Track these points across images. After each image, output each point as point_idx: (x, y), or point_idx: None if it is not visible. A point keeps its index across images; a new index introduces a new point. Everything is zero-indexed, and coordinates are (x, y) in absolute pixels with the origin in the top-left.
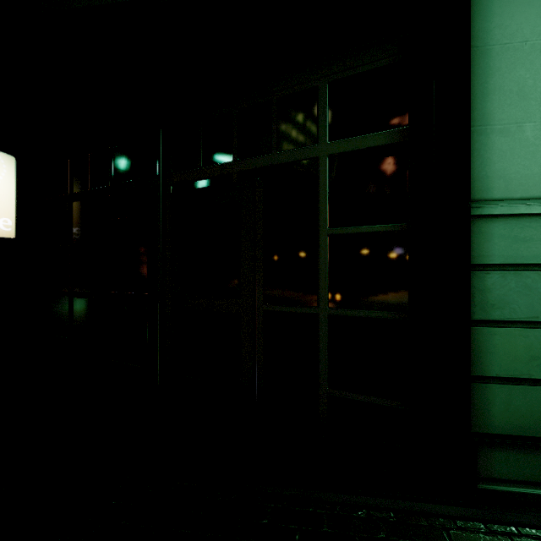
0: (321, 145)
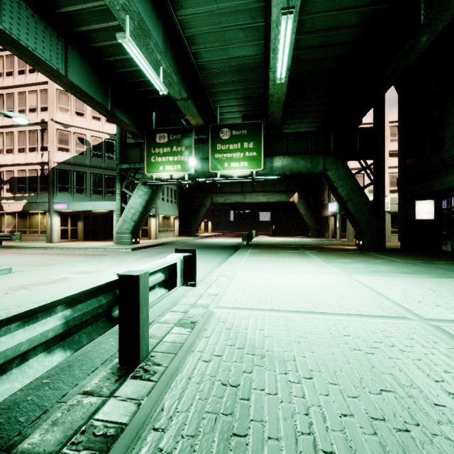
0: None
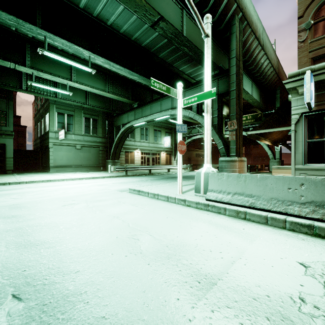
0: None
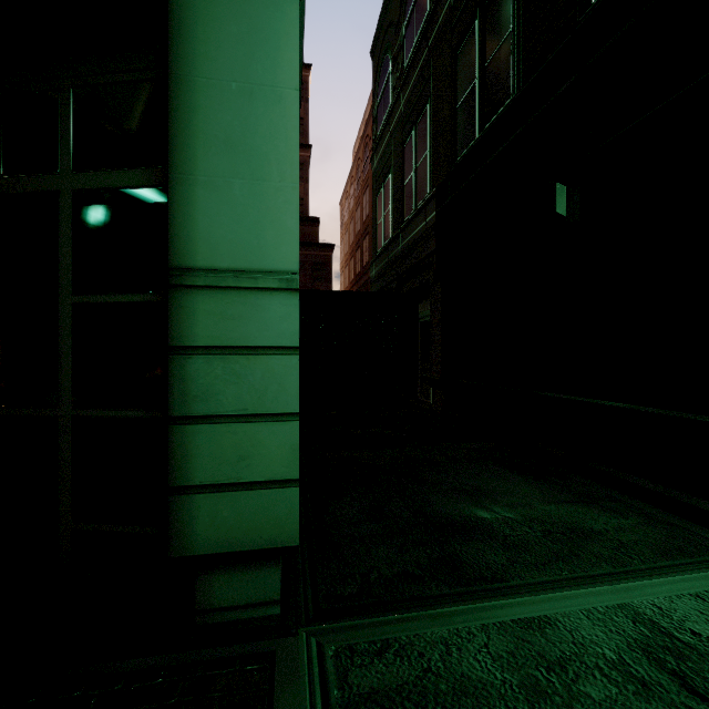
0: (64, 175)
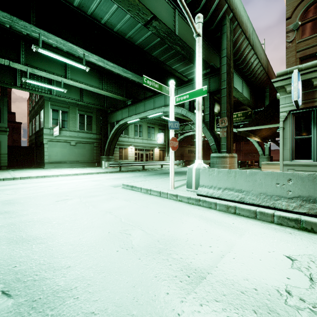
0: None
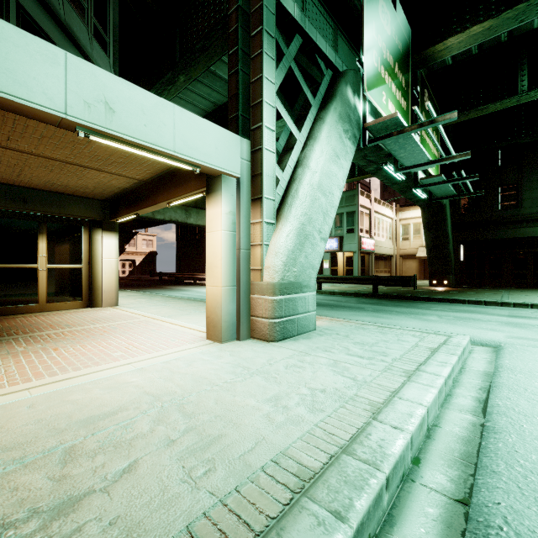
0: None
